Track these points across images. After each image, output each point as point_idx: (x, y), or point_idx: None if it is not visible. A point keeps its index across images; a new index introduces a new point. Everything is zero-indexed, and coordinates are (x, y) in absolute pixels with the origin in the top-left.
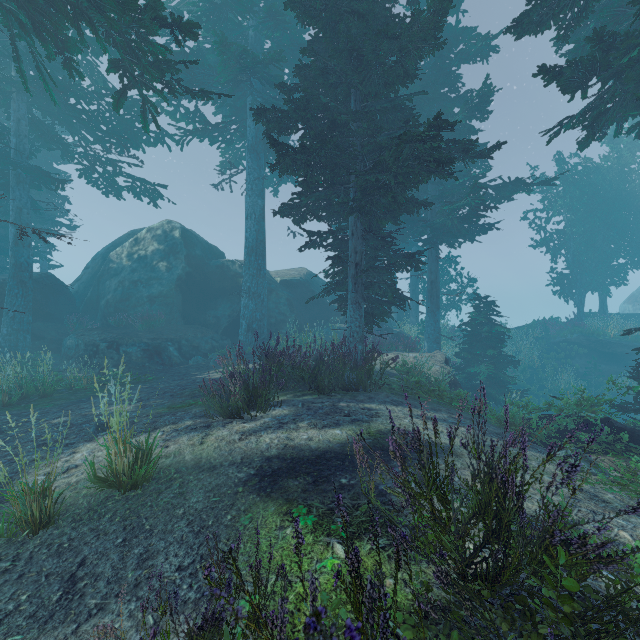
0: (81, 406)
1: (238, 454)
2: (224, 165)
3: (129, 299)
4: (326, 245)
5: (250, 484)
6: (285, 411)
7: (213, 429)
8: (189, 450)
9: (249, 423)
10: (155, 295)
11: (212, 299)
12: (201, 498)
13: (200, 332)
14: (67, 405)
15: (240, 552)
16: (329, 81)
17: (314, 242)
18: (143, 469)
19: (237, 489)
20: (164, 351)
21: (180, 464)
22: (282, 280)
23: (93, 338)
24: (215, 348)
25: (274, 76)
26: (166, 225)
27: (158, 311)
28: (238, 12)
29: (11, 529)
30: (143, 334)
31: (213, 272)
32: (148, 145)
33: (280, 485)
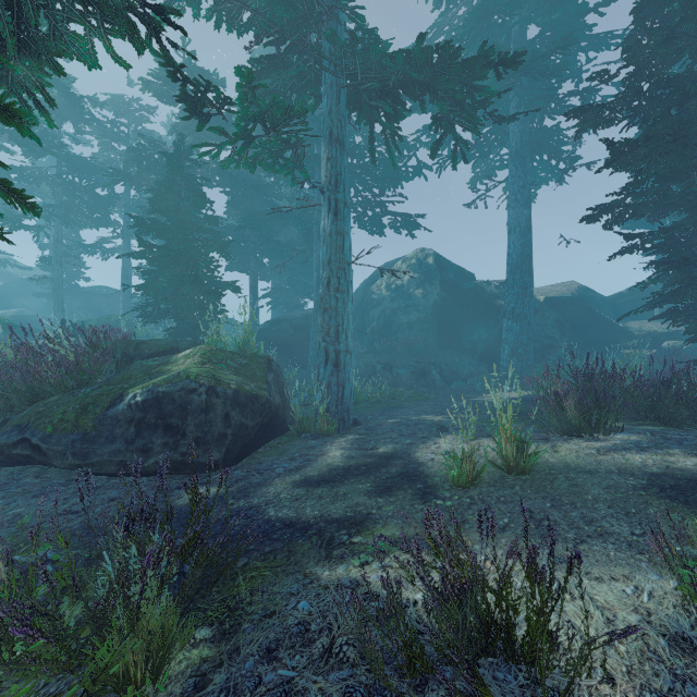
0: (394, 413)
1: (609, 465)
2: (474, 181)
3: (390, 326)
4: (650, 248)
5: (651, 491)
6: (633, 436)
7: (556, 441)
8: (547, 454)
9: (596, 441)
10: (413, 321)
11: (465, 323)
12: (601, 492)
13: (457, 357)
14: (381, 411)
15: (695, 538)
16: (674, 46)
17: (631, 246)
18: (534, 458)
19: (638, 492)
20: (428, 374)
21: (548, 464)
22: (546, 298)
23: (370, 360)
24: (472, 374)
25: (554, 65)
26: (419, 253)
27: (417, 336)
28: (506, 13)
29: (463, 478)
30: (407, 358)
31: (466, 295)
32: (406, 181)
33: (693, 498)
